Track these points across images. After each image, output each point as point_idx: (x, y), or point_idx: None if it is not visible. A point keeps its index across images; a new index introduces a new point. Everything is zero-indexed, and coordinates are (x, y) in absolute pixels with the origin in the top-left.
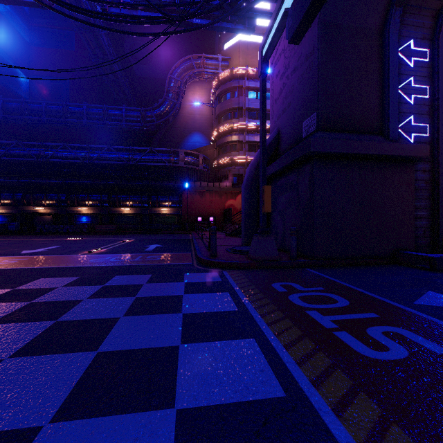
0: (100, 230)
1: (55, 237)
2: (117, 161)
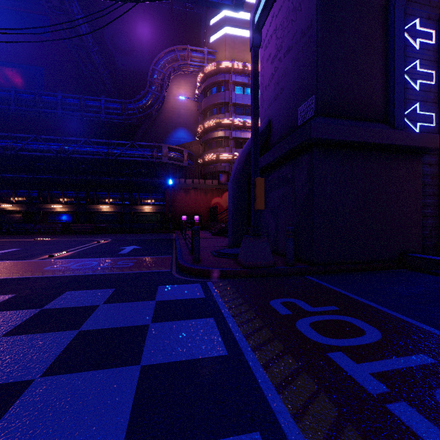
0: (75, 229)
1: (21, 238)
2: (95, 155)
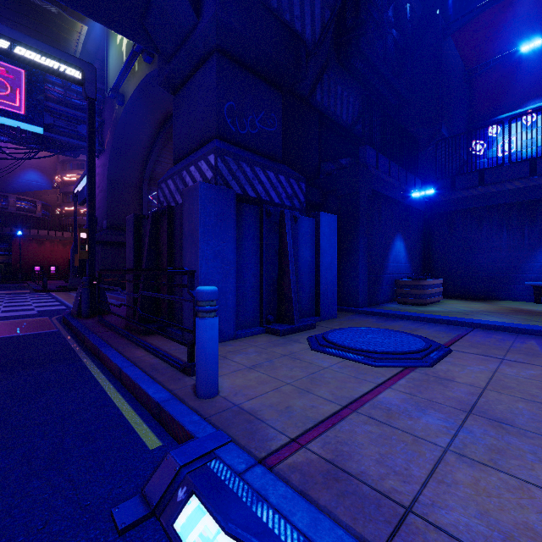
0: None
1: None
2: None
